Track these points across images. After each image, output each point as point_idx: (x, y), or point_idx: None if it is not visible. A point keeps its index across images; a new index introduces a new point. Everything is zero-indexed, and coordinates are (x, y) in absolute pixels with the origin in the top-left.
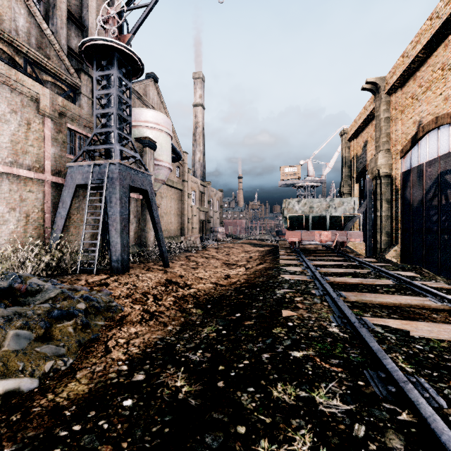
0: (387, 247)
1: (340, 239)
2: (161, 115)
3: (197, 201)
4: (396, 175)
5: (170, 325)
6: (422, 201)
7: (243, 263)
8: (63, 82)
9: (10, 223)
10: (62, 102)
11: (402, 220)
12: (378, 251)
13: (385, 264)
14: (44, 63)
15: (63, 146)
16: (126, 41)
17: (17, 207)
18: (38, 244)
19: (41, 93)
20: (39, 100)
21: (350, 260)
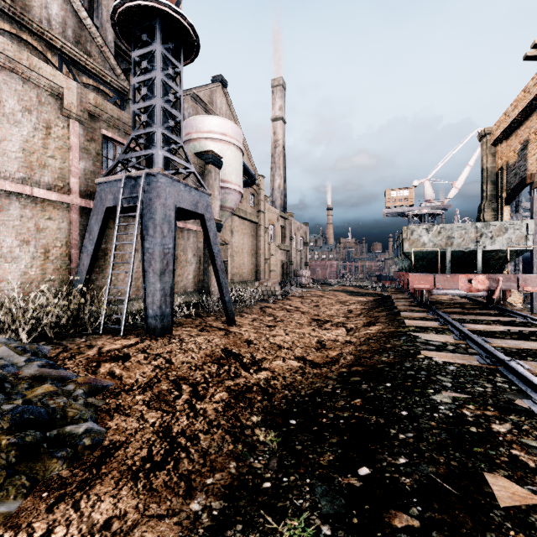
0: None
1: (505, 288)
2: (228, 123)
3: (276, 237)
4: None
5: (201, 490)
6: None
7: (340, 319)
8: (108, 86)
9: (21, 260)
10: (94, 100)
11: None
12: None
13: None
14: (84, 62)
15: (96, 160)
16: (174, 3)
17: (31, 239)
18: (47, 291)
19: (64, 86)
20: (62, 96)
21: (532, 323)
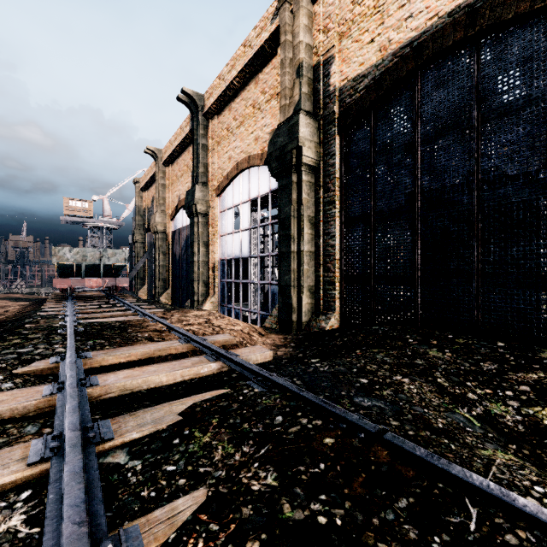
0: (163, 291)
1: (111, 285)
2: None
3: None
4: (169, 233)
5: None
6: (180, 255)
7: None
8: None
9: None
10: None
11: (172, 269)
12: (157, 295)
13: (137, 301)
14: None
15: None
16: None
17: None
18: None
19: None
20: None
21: (115, 300)
